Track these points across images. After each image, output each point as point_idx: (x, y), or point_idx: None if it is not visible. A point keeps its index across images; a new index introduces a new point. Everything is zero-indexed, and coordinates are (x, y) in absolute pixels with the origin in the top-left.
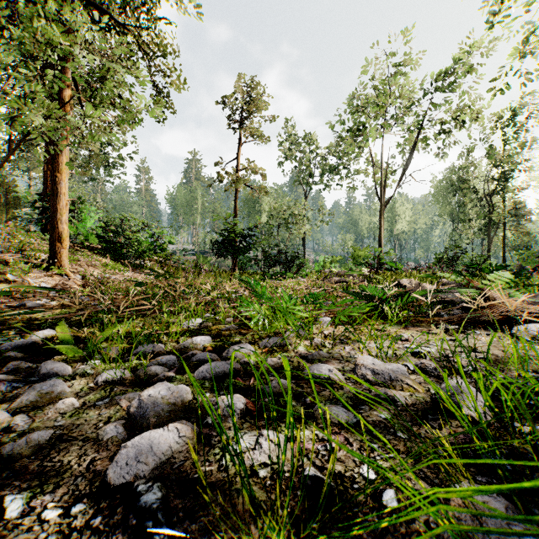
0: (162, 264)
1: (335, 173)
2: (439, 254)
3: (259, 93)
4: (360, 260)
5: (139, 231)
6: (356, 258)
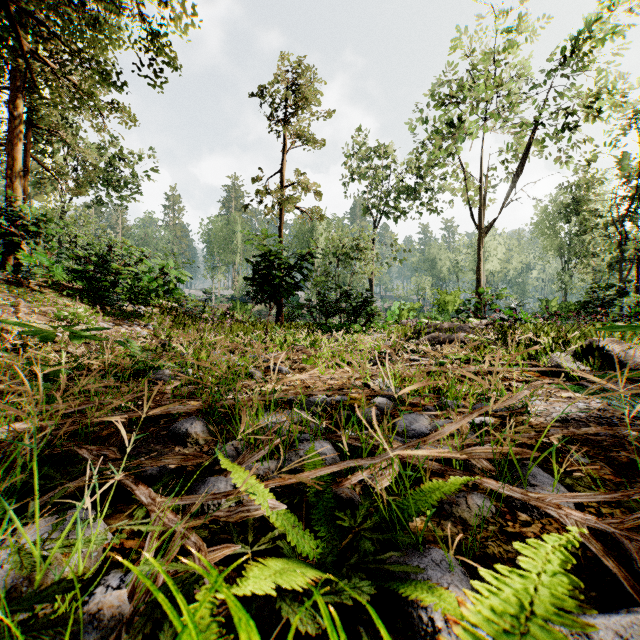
0: (174, 313)
1: (412, 194)
2: (546, 300)
3: (313, 82)
4: (447, 308)
5: (136, 263)
6: (442, 304)
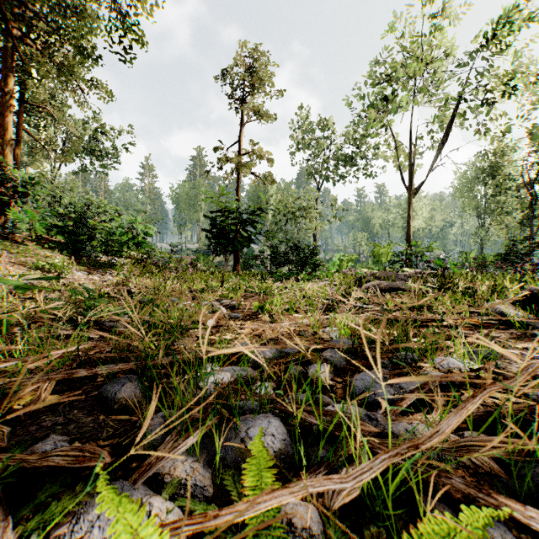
0: (144, 263)
1: (350, 162)
2: (466, 252)
3: (265, 64)
4: (381, 259)
5: (110, 220)
6: (377, 256)
